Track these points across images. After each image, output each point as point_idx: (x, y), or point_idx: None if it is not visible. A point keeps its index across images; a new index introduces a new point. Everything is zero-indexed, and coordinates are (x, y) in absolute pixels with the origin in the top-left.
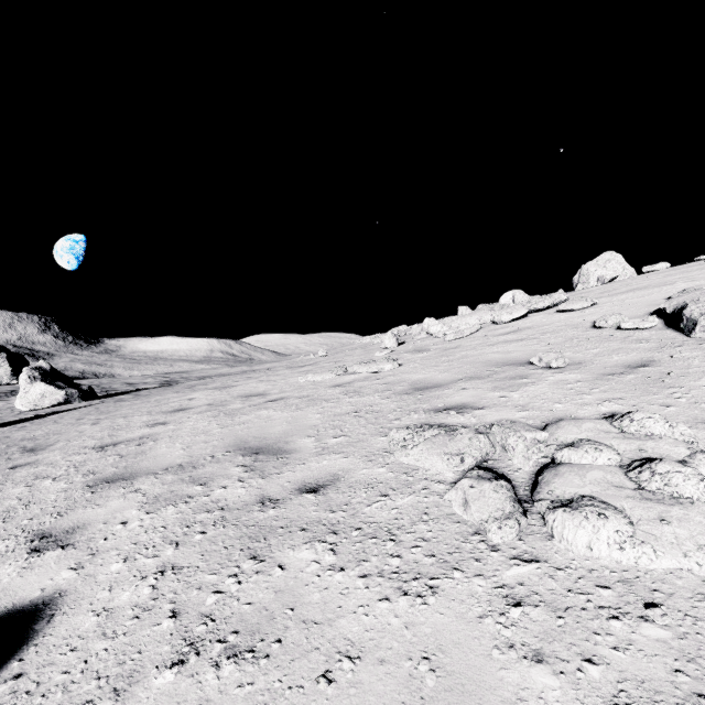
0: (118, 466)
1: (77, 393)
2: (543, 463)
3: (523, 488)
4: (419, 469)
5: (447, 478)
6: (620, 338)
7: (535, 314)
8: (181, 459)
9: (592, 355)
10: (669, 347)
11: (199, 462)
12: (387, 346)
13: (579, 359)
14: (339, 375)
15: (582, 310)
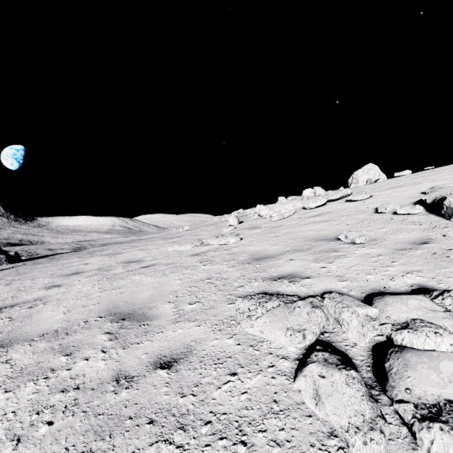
0: (3, 331)
1: (5, 258)
2: (379, 340)
3: (365, 369)
4: (263, 341)
5: (290, 353)
6: (398, 221)
7: (331, 203)
8: (58, 324)
9: (382, 233)
10: (438, 228)
11: (73, 327)
12: (231, 224)
13: (374, 236)
14: (197, 245)
15: (363, 200)
